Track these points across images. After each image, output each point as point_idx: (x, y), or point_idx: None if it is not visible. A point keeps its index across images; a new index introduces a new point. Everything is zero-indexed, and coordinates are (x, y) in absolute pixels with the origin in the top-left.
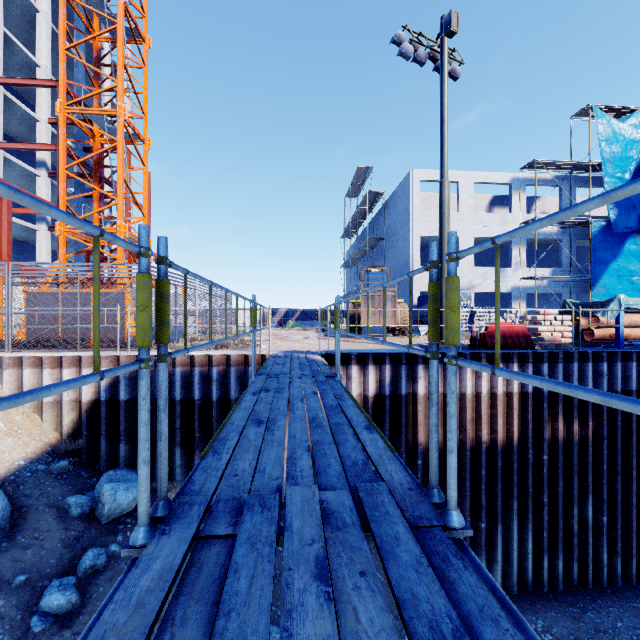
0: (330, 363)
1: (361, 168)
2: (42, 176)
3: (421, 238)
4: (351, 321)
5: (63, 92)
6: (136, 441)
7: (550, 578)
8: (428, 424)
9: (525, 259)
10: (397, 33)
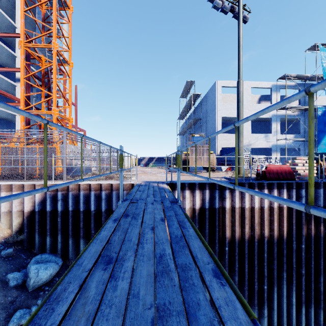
0: (172, 189)
1: (188, 81)
2: (18, 86)
3: (221, 118)
4: (184, 163)
5: (22, 35)
6: (56, 235)
7: (306, 319)
8: (232, 225)
9: (279, 129)
10: None
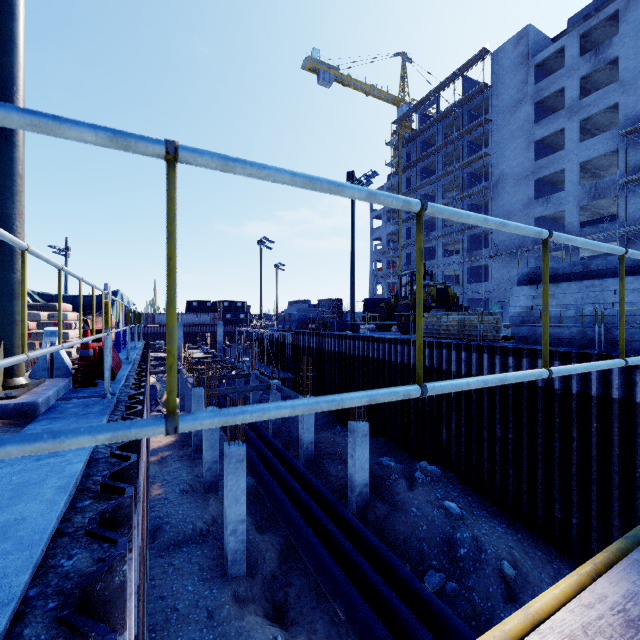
0: None
1: None
2: None
3: None
4: None
5: None
6: None
7: None
8: None
9: None
10: None
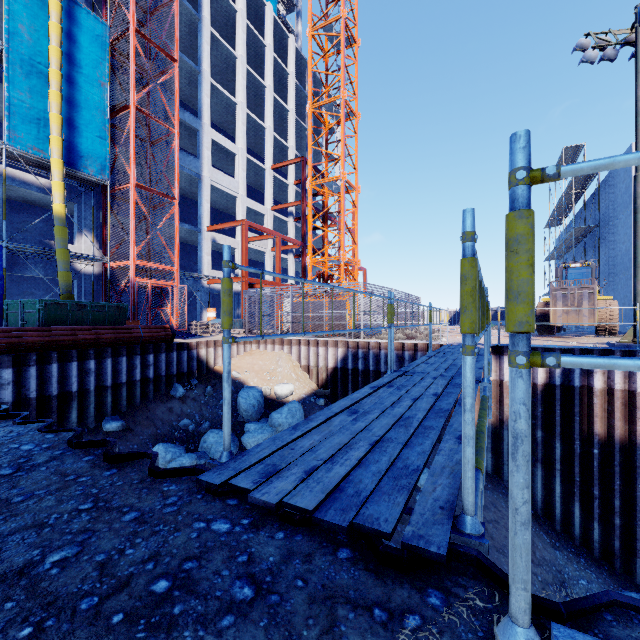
0: (499, 353)
1: (568, 148)
2: (290, 222)
3: None
4: (541, 320)
5: (310, 173)
6: None
7: None
8: (607, 418)
9: None
10: (578, 43)
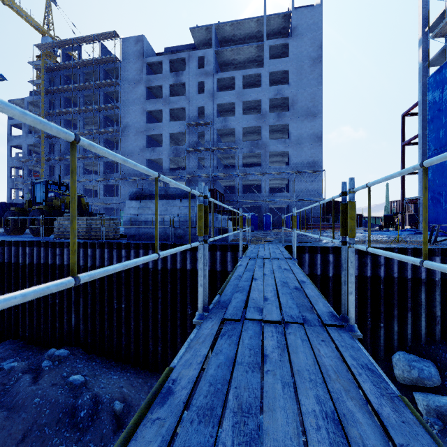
0: None
1: None
2: None
3: None
4: None
5: None
6: None
7: None
8: None
9: None
10: None
